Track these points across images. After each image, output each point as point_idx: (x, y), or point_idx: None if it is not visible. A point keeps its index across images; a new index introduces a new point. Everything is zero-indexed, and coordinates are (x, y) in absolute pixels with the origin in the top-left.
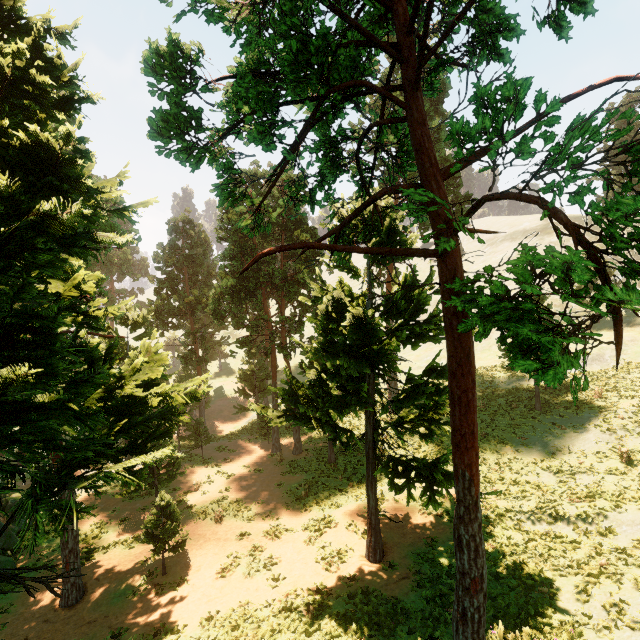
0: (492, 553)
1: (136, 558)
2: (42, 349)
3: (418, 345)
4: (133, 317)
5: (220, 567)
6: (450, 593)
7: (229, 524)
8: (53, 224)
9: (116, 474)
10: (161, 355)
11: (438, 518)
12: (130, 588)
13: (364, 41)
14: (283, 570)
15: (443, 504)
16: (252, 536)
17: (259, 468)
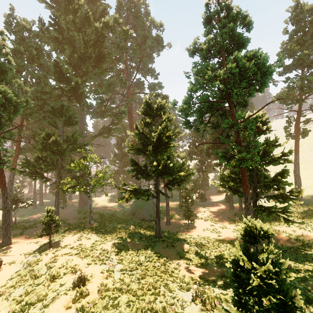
0: (310, 253)
1: (182, 222)
2: (169, 160)
3: (269, 165)
4: (181, 155)
5: (203, 229)
6: (279, 254)
7: (208, 222)
8: (170, 144)
9: (177, 176)
10: (185, 164)
11: (294, 240)
12: (180, 226)
13: (220, 99)
14: (222, 235)
15: (299, 237)
16: (215, 226)
17: (223, 212)
